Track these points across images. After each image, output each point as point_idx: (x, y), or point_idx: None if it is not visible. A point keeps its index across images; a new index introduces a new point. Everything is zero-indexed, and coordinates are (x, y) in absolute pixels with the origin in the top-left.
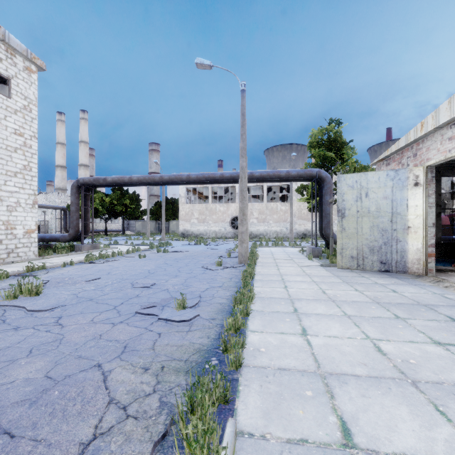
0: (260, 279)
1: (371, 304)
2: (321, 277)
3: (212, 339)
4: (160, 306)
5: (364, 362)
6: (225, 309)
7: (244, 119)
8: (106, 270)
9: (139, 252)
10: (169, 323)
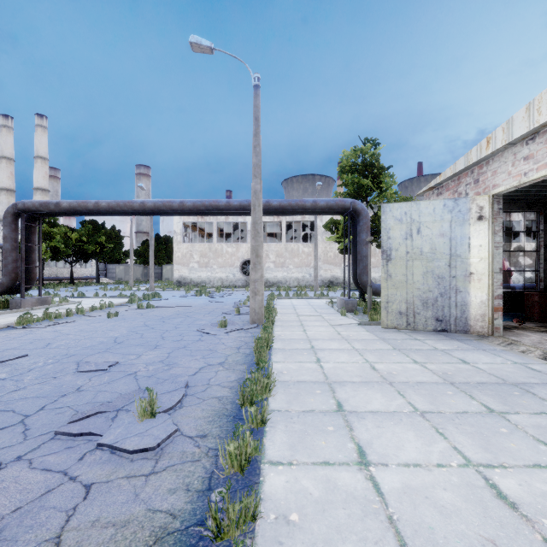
0: (281, 348)
1: (444, 387)
2: (363, 342)
3: (194, 494)
4: (112, 410)
5: (489, 534)
6: (226, 411)
7: (258, 126)
8: (45, 339)
9: (112, 307)
10: (117, 453)
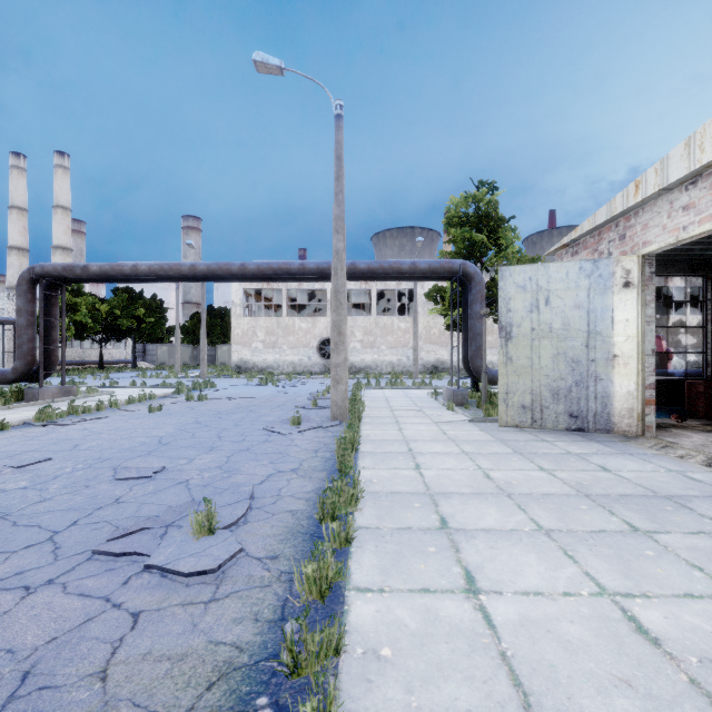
0: (370, 451)
1: (577, 500)
2: (476, 444)
3: (264, 624)
4: (160, 526)
5: (623, 674)
6: (302, 528)
7: (340, 167)
8: (72, 440)
9: (154, 399)
10: (169, 576)
